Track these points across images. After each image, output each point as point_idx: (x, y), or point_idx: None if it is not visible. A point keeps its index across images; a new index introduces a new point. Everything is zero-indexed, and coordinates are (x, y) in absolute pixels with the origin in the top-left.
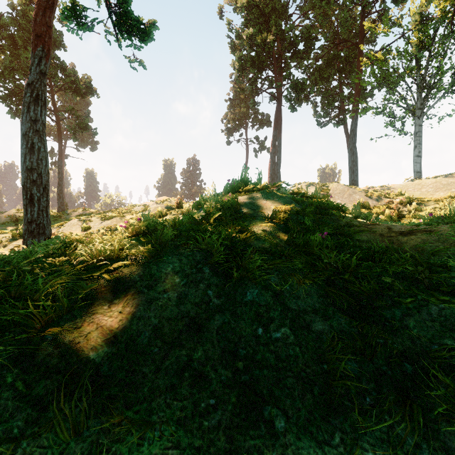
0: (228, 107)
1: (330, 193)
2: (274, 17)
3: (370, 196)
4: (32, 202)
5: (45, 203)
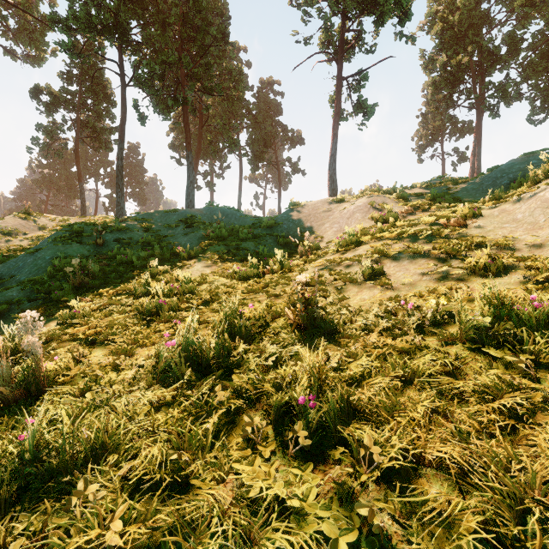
0: (420, 124)
1: None
2: (472, 31)
3: None
4: None
5: None
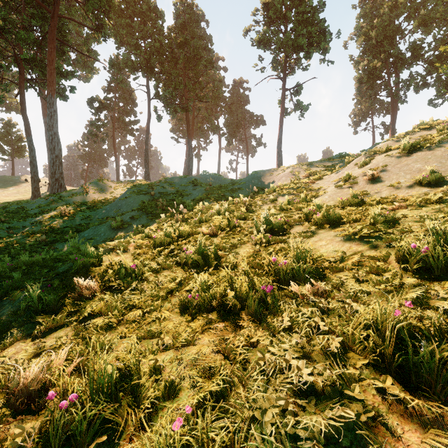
0: (354, 105)
1: None
2: (386, 41)
3: None
4: None
5: None
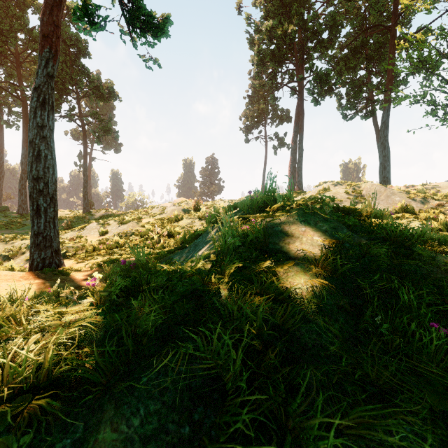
0: (247, 104)
1: (363, 194)
2: (296, 7)
3: (412, 198)
4: (38, 214)
5: (52, 214)
